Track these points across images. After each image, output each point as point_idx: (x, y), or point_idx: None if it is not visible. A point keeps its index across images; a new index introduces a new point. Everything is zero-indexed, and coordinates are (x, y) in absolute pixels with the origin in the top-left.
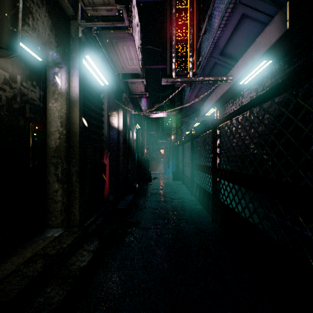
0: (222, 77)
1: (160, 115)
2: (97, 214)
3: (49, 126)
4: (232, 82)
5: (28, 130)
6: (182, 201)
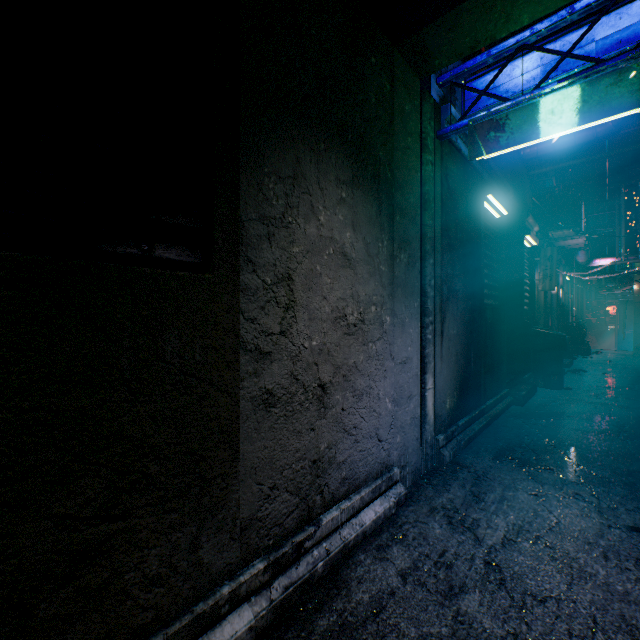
0: None
1: (607, 262)
2: None
3: None
4: None
5: None
6: (639, 369)
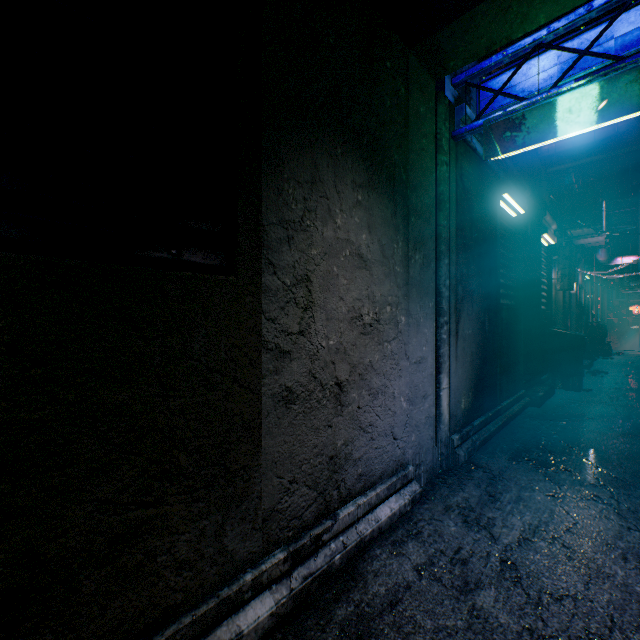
0: None
1: (629, 260)
2: None
3: None
4: None
5: None
6: None
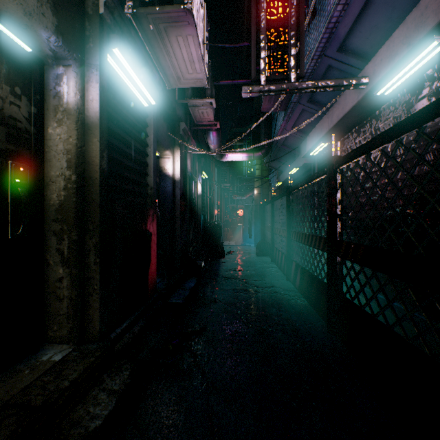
0: (349, 80)
1: (238, 157)
2: (135, 316)
3: (48, 168)
4: (363, 93)
5: (4, 173)
6: (273, 291)
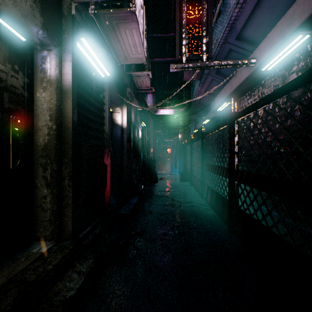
0: (243, 60)
1: (167, 112)
2: (96, 222)
3: (37, 121)
4: (252, 69)
5: (7, 124)
6: (191, 205)
